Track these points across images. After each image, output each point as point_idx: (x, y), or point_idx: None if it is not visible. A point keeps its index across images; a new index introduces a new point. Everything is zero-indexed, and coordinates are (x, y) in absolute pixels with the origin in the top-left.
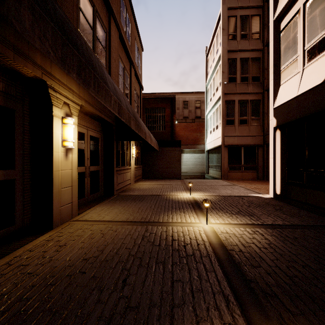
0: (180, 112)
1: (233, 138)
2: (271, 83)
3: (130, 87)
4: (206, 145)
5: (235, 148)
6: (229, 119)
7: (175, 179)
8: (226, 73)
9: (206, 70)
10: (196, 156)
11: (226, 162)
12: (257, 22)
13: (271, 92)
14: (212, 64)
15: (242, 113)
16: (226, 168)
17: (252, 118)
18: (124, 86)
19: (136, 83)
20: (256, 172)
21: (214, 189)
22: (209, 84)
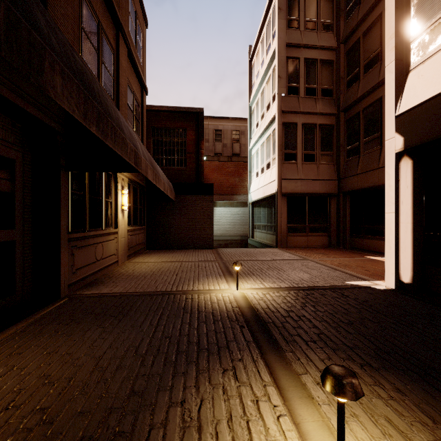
0: (209, 147)
1: (295, 182)
2: (389, 68)
3: (116, 74)
4: (251, 195)
5: (298, 198)
6: (289, 152)
7: (203, 248)
8: (284, 79)
9: (250, 82)
10: (234, 211)
11: (284, 221)
12: (328, 6)
13: (389, 86)
14: (259, 70)
15: (308, 144)
16: (284, 229)
17: (321, 153)
18: (98, 62)
19: (133, 76)
20: (328, 235)
21: (275, 269)
22: (255, 102)
